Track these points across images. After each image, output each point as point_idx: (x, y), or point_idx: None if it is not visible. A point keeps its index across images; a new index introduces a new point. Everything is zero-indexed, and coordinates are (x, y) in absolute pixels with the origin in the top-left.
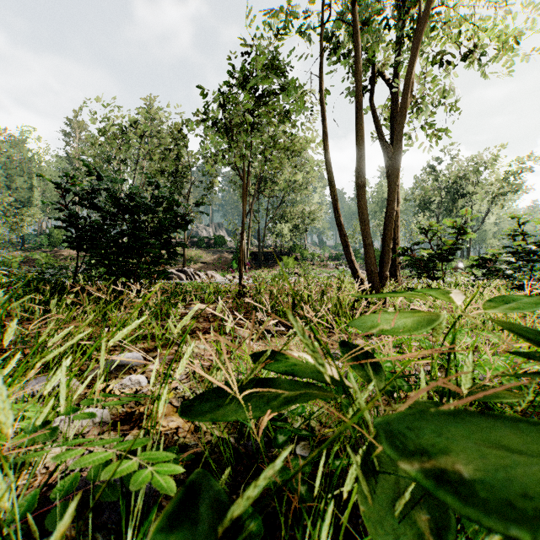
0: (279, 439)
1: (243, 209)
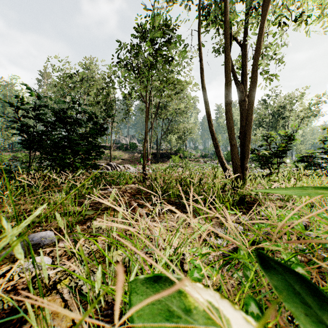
0: None
1: (145, 123)
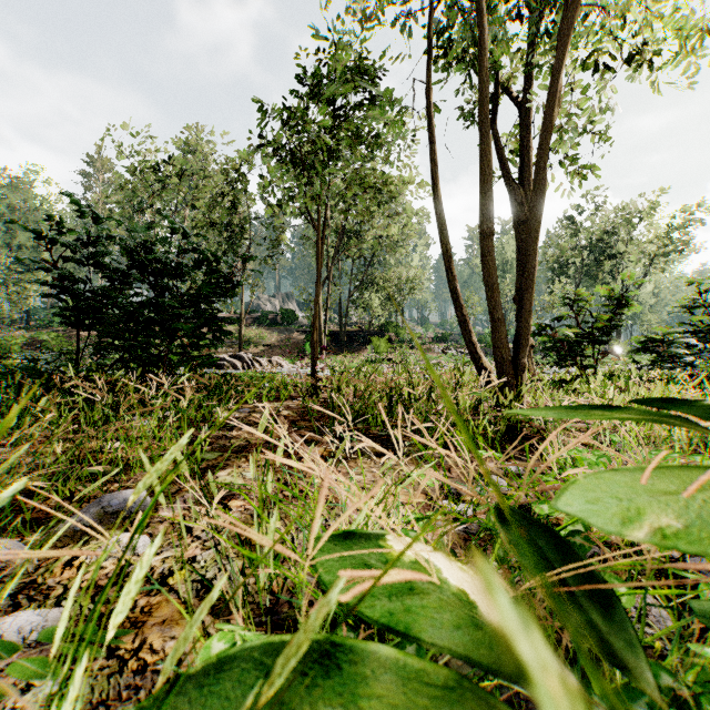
0: None
1: (317, 271)
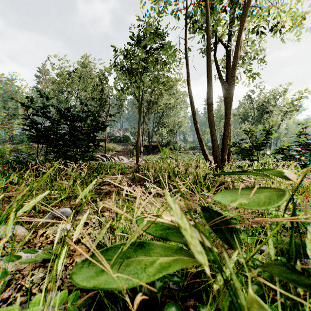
0: (156, 284)
1: (139, 119)
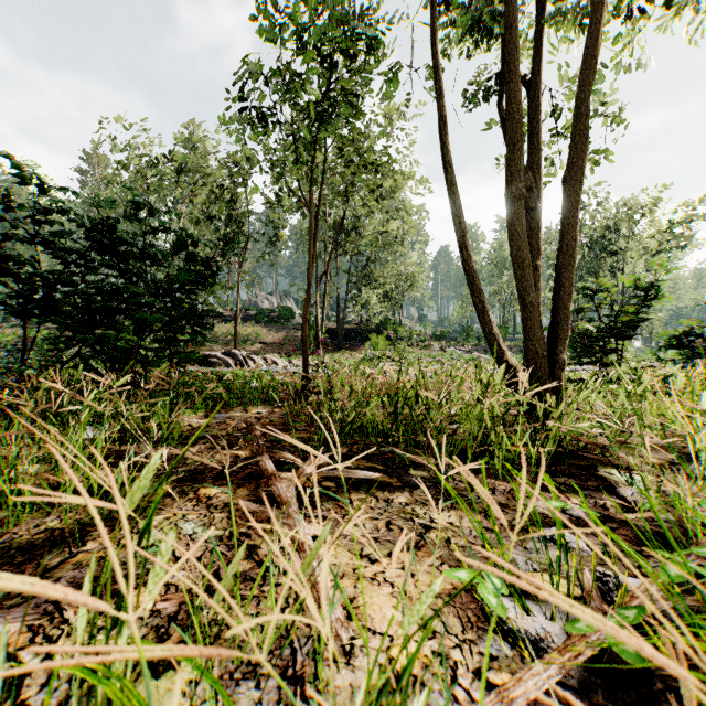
0: None
1: (309, 256)
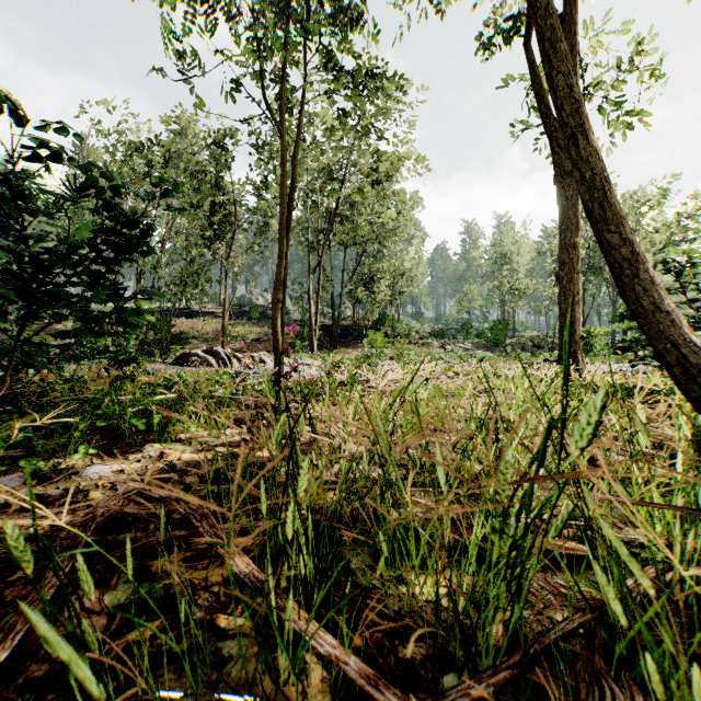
0: None
1: (282, 203)
